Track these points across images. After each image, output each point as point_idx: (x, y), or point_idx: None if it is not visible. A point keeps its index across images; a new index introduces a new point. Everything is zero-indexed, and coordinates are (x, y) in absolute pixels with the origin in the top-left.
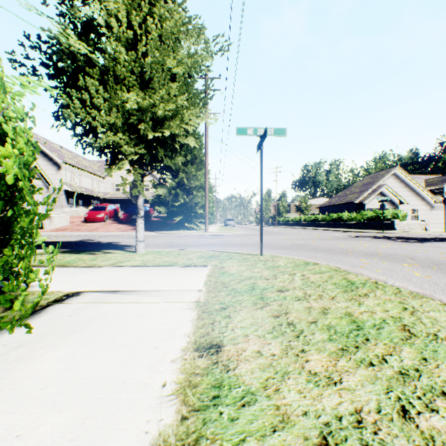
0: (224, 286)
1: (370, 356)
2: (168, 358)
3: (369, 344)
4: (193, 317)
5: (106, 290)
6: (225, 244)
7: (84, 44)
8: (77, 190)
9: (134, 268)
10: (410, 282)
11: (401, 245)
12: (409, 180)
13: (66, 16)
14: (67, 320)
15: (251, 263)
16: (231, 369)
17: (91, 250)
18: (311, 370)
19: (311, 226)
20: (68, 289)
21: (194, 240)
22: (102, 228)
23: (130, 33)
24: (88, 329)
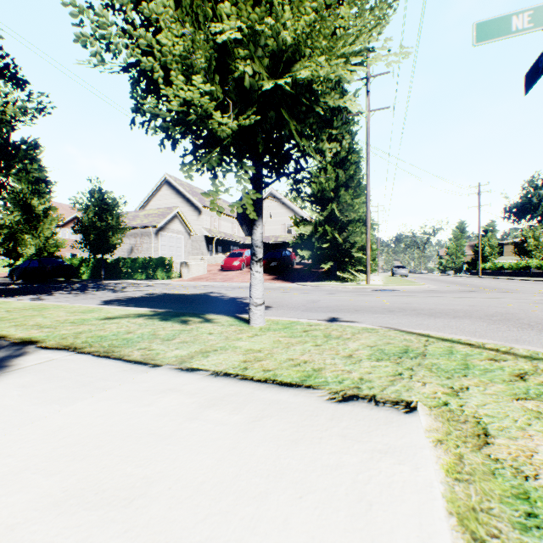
0: None
1: None
2: None
3: None
4: None
5: None
6: (412, 311)
7: None
8: (216, 236)
9: (212, 385)
10: None
11: None
12: None
13: None
14: None
15: None
16: None
17: (191, 313)
18: None
19: None
20: None
21: (352, 299)
22: (237, 278)
23: None
24: None
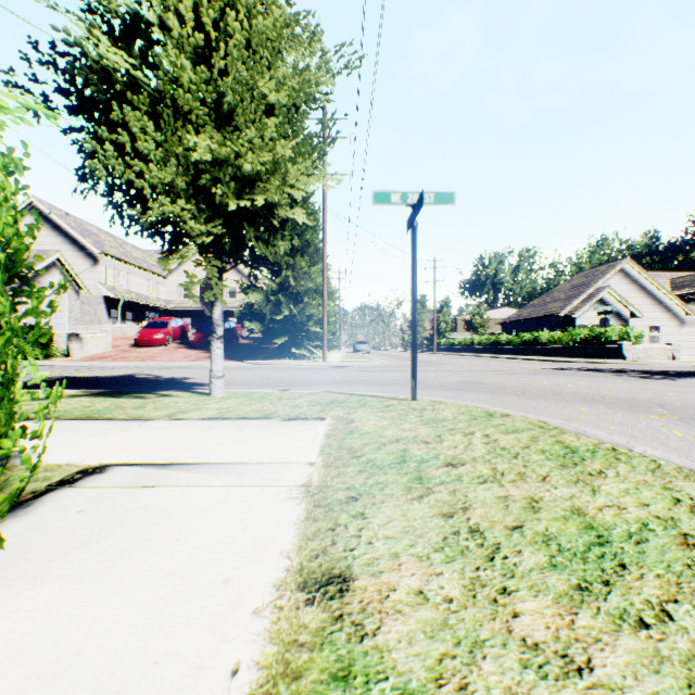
0: (354, 456)
1: (636, 604)
2: (248, 606)
3: (629, 577)
4: (298, 516)
5: (151, 463)
6: (354, 382)
7: (123, 54)
8: (124, 296)
9: (205, 422)
10: (669, 448)
11: (639, 384)
12: (645, 280)
13: (97, 12)
14: (73, 522)
15: (397, 413)
16: (368, 634)
17: (139, 391)
18: (527, 637)
19: (490, 353)
20: (88, 460)
21: (306, 375)
22: (162, 356)
23: (200, 37)
24: (108, 539)
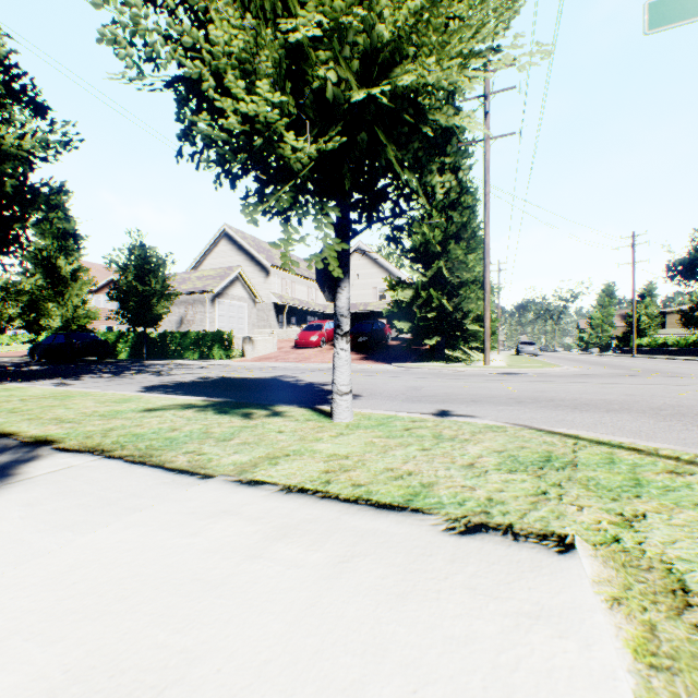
0: None
1: None
2: None
3: None
4: None
5: None
6: (548, 402)
7: None
8: (288, 303)
9: (282, 506)
10: None
11: None
12: None
13: None
14: None
15: None
16: None
17: (256, 404)
18: None
19: None
20: None
21: (466, 385)
22: (315, 357)
23: None
24: None
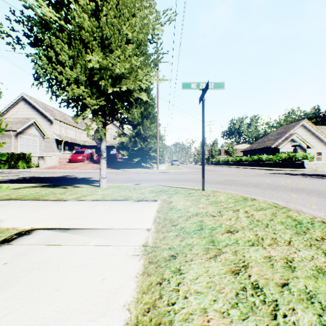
0: (173, 225)
1: None
2: None
3: None
4: (138, 270)
5: (58, 228)
6: (172, 180)
7: (53, 12)
8: (64, 139)
9: (94, 202)
10: None
11: (317, 181)
12: (314, 130)
13: None
14: None
15: (195, 197)
16: None
17: (65, 184)
18: None
19: (237, 165)
20: (25, 225)
21: (148, 176)
22: (81, 167)
23: (93, 4)
24: (13, 289)
